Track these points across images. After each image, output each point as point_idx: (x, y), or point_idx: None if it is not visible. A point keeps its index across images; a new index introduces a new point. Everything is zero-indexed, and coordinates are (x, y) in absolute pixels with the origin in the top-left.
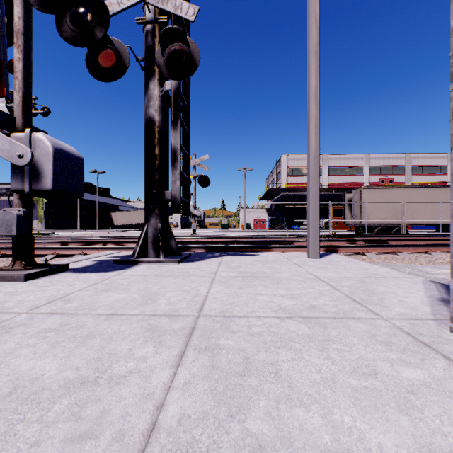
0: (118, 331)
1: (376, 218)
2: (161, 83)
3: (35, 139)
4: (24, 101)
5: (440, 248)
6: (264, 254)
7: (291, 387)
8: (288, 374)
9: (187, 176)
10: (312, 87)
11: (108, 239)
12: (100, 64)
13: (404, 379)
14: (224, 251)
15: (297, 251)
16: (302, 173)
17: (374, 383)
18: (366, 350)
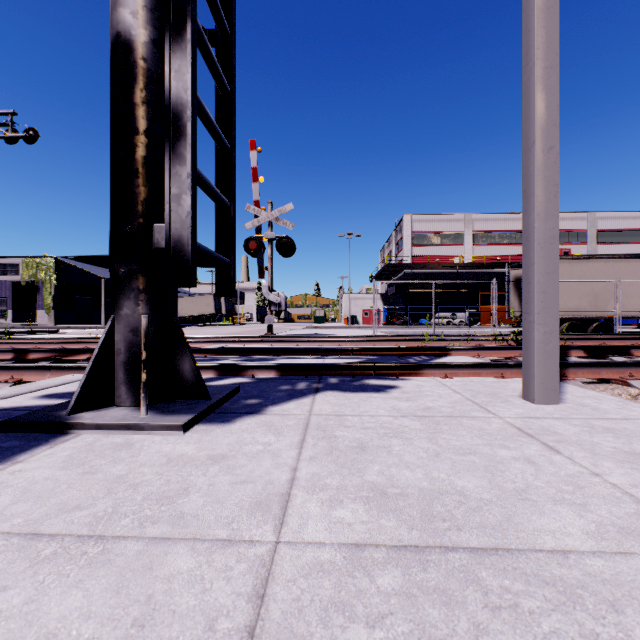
0: None
1: (564, 307)
2: None
3: None
4: None
5: None
6: (409, 385)
7: None
8: None
9: (230, 201)
10: None
11: None
12: None
13: None
14: (319, 375)
15: (476, 376)
16: (434, 241)
17: None
18: None
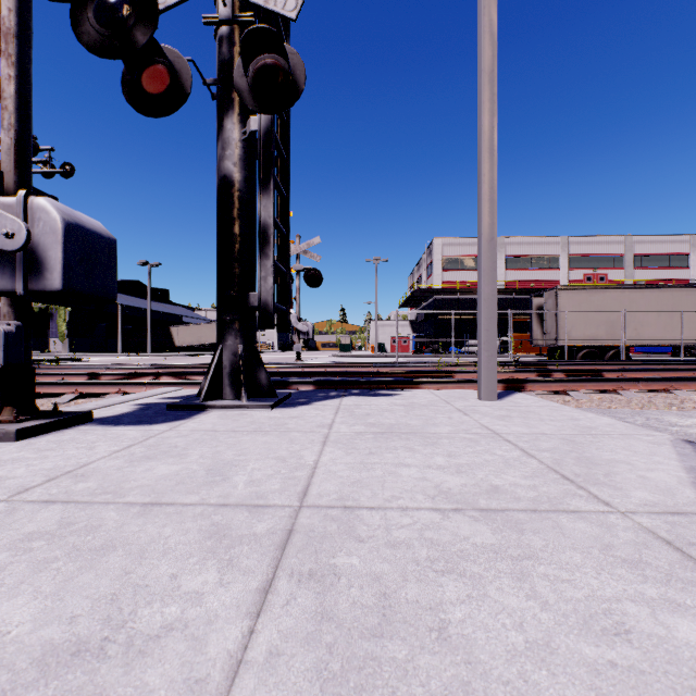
0: (158, 538)
1: (581, 335)
2: (244, 119)
3: (33, 207)
4: (18, 146)
5: (687, 384)
6: (408, 393)
7: (472, 664)
8: (463, 633)
9: (286, 269)
10: (485, 127)
11: (164, 369)
12: (144, 88)
13: (682, 643)
14: (345, 389)
15: (460, 389)
16: (465, 265)
17: (627, 653)
18: (600, 579)
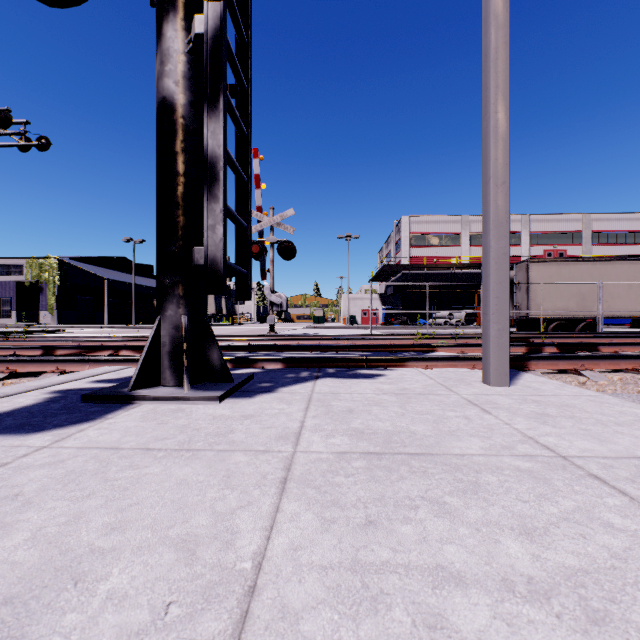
0: None
1: (552, 307)
2: (189, 26)
3: None
4: None
5: None
6: (394, 374)
7: None
8: None
9: (246, 223)
10: (495, 42)
11: (131, 341)
12: None
13: None
14: (318, 367)
15: (453, 367)
16: (432, 242)
17: None
18: None
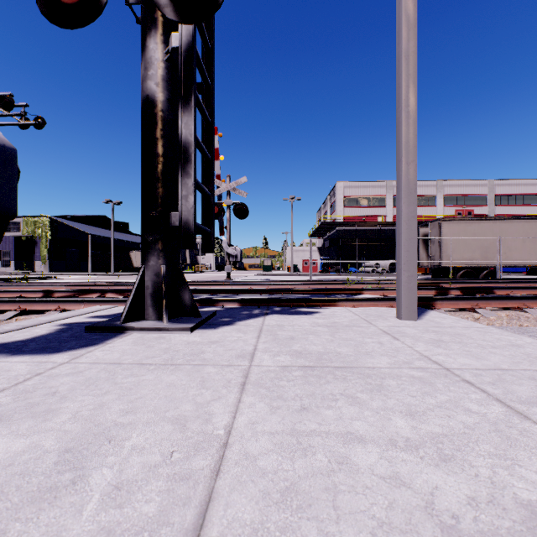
0: None
1: (460, 258)
2: (167, 40)
3: None
4: None
5: None
6: (327, 311)
7: None
8: None
9: (211, 192)
10: (405, 51)
11: (114, 286)
12: None
13: None
14: (267, 306)
15: (374, 306)
16: (362, 203)
17: None
18: None
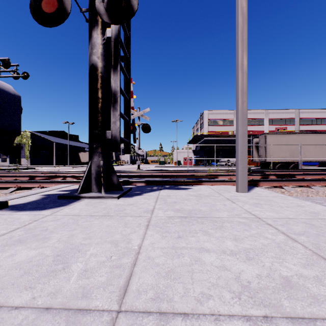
0: None
1: (278, 156)
2: (103, 32)
3: None
4: None
5: None
6: (196, 188)
7: None
8: None
9: (129, 119)
10: (240, 38)
11: (70, 173)
12: (43, 9)
13: None
14: (161, 185)
15: (224, 185)
16: (219, 123)
17: None
18: None
